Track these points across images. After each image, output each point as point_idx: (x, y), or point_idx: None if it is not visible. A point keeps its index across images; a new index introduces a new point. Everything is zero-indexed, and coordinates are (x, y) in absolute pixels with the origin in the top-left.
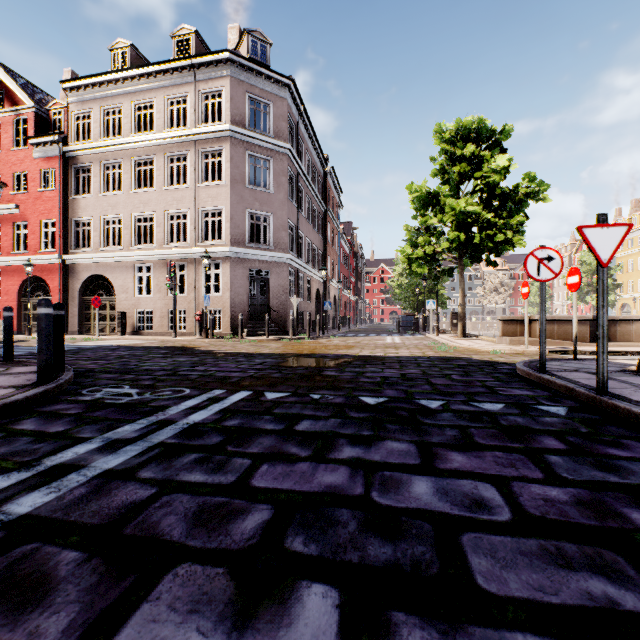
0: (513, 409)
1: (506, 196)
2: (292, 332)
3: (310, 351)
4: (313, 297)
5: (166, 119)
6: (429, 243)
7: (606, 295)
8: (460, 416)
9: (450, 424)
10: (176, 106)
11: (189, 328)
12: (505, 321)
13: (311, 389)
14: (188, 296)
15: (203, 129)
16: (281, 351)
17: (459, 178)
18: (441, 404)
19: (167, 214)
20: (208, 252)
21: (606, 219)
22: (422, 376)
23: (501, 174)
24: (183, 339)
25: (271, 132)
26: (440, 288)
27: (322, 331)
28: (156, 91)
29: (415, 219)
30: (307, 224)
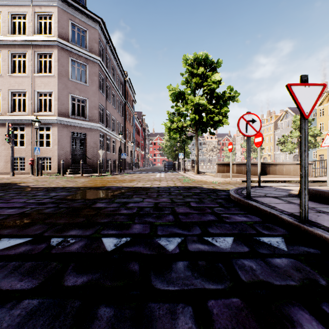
0: (242, 245)
1: (219, 97)
2: (99, 171)
3: (103, 184)
4: (117, 151)
5: (10, 27)
6: (180, 121)
7: (307, 142)
8: (196, 266)
9: (184, 290)
10: (18, 20)
11: (27, 169)
12: (219, 164)
13: (62, 228)
14: (26, 148)
15: (37, 38)
16: (82, 185)
17: (195, 86)
18: (179, 243)
19: (10, 92)
20: (41, 119)
21: (307, 80)
22: (170, 204)
23: (217, 84)
24: (18, 177)
25: (87, 48)
26: (186, 148)
27: (120, 170)
28: (2, 7)
29: (173, 108)
30: (113, 108)
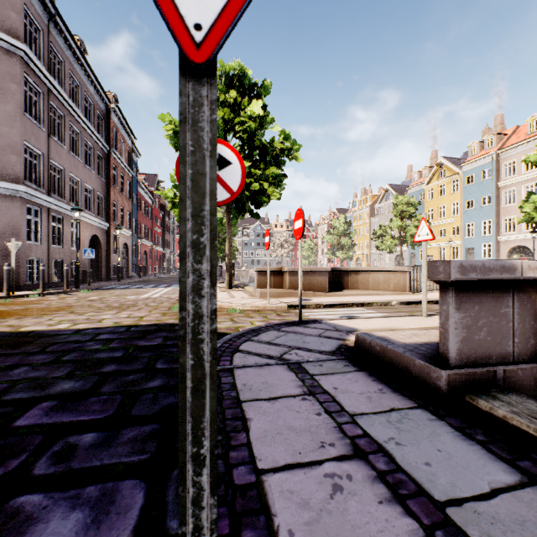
0: None
1: (265, 149)
2: (7, 288)
3: None
4: (85, 244)
5: None
6: None
7: (212, 197)
8: None
9: None
10: None
11: None
12: (260, 272)
13: None
14: None
15: None
16: None
17: (224, 125)
18: None
19: None
20: None
21: None
22: None
23: (256, 121)
24: None
25: None
26: None
27: (75, 284)
28: None
29: None
30: (72, 158)
